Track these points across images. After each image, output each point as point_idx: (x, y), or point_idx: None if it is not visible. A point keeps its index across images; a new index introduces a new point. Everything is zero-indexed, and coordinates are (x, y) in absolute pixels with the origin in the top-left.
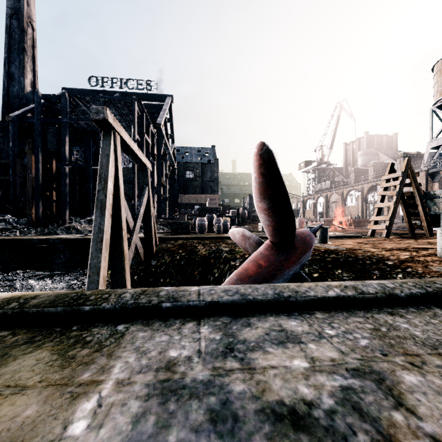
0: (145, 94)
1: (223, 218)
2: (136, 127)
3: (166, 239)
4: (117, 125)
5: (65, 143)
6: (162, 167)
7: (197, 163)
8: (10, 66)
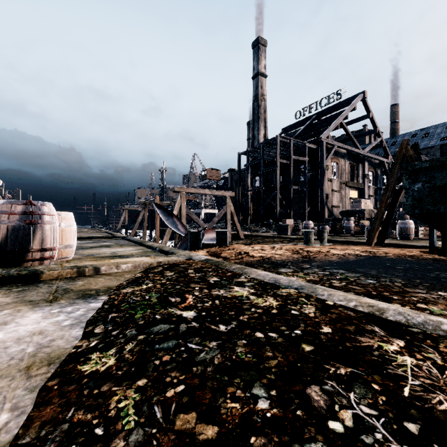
0: (337, 104)
1: (359, 221)
2: (278, 156)
3: (252, 236)
4: (184, 189)
5: (247, 178)
6: (356, 169)
7: (432, 147)
8: (254, 131)
